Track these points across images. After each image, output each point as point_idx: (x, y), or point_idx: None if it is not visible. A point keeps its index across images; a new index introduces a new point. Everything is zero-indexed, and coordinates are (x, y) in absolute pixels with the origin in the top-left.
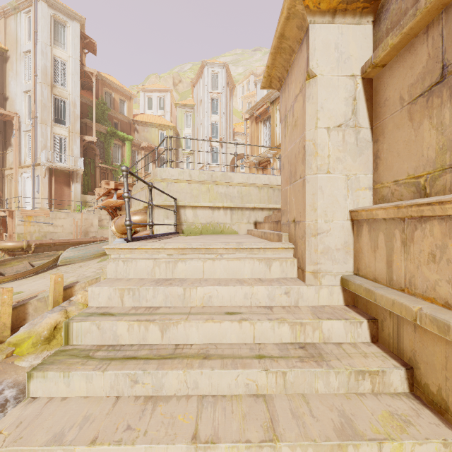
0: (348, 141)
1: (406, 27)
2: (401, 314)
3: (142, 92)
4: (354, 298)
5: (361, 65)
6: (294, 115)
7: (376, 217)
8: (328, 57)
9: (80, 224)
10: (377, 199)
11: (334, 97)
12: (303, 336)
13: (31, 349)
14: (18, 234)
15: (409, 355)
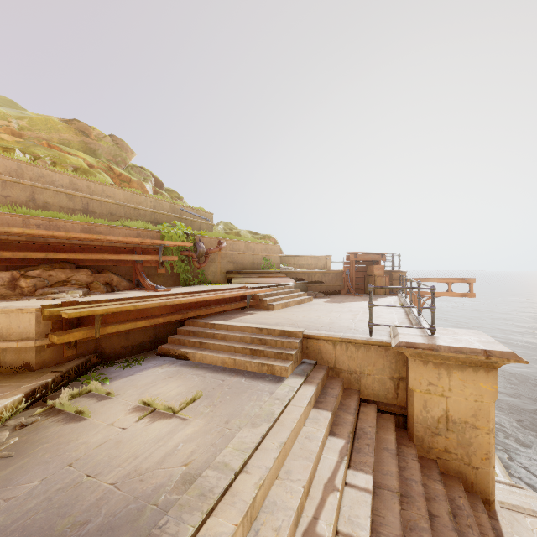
0: None
1: None
2: None
3: None
4: None
5: None
6: None
7: None
8: None
9: None
10: None
11: None
12: None
13: None
14: None
15: None
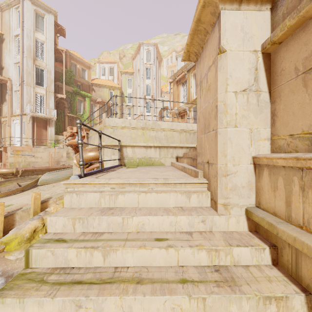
0: (251, 102)
1: (303, 11)
2: (303, 251)
3: (97, 63)
4: (256, 225)
5: (262, 42)
6: (207, 81)
7: (276, 164)
8: (236, 36)
9: (54, 156)
10: (274, 148)
11: (240, 67)
12: (217, 260)
13: (17, 247)
14: (10, 163)
15: (307, 282)
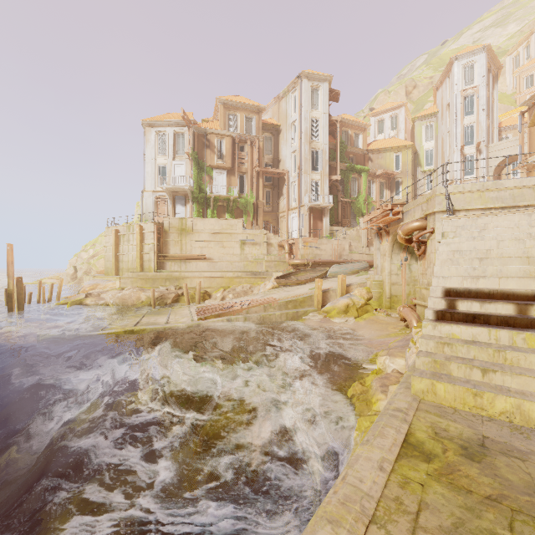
0: None
1: None
2: None
3: (372, 117)
4: None
5: None
6: None
7: None
8: None
9: (337, 249)
10: None
11: None
12: None
13: (337, 315)
14: (301, 255)
15: None
